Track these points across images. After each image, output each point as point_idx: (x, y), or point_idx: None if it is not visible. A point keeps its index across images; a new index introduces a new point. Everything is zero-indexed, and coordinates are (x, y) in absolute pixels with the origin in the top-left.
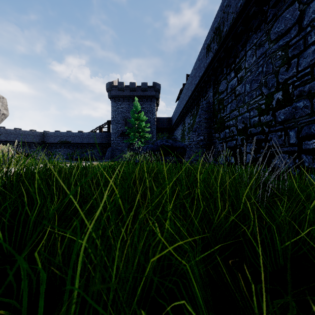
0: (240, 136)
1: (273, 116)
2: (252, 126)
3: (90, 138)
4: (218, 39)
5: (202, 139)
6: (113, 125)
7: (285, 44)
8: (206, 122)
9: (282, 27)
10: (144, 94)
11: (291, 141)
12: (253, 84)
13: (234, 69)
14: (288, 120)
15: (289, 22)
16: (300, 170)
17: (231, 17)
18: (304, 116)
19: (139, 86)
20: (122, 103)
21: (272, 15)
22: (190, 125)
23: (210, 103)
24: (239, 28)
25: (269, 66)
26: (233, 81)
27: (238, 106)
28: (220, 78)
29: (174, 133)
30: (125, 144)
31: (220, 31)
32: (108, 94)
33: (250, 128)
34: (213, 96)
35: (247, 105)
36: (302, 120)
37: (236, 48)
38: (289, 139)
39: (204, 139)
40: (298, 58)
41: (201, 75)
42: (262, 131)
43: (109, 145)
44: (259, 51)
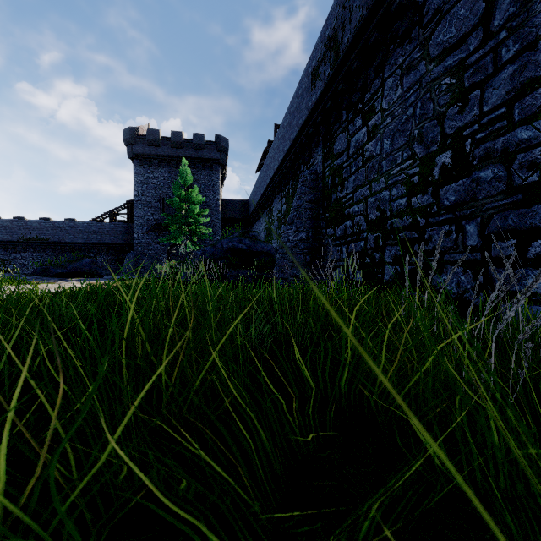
0: (373, 232)
1: (435, 196)
2: (395, 215)
3: (90, 232)
4: (333, 57)
5: (304, 237)
6: (138, 210)
7: (457, 64)
8: (311, 208)
9: (452, 33)
10: (199, 155)
11: (468, 242)
12: (396, 139)
13: (361, 112)
14: (464, 203)
15: (465, 24)
16: (487, 295)
17: (358, 15)
18: (495, 197)
19: (188, 140)
20: (157, 168)
21: (433, 13)
22: (282, 213)
23: (317, 173)
24: (372, 35)
25: (428, 105)
26: (360, 135)
27: (369, 178)
28: (335, 129)
29: (253, 228)
30: (162, 247)
31: (336, 42)
32: (128, 150)
33: (391, 218)
34: (324, 161)
35: (385, 176)
36: (490, 204)
37: (365, 75)
38: (466, 238)
39: (307, 238)
40: (483, 89)
41: (302, 123)
42: (414, 223)
43: (129, 248)
44: (408, 79)
